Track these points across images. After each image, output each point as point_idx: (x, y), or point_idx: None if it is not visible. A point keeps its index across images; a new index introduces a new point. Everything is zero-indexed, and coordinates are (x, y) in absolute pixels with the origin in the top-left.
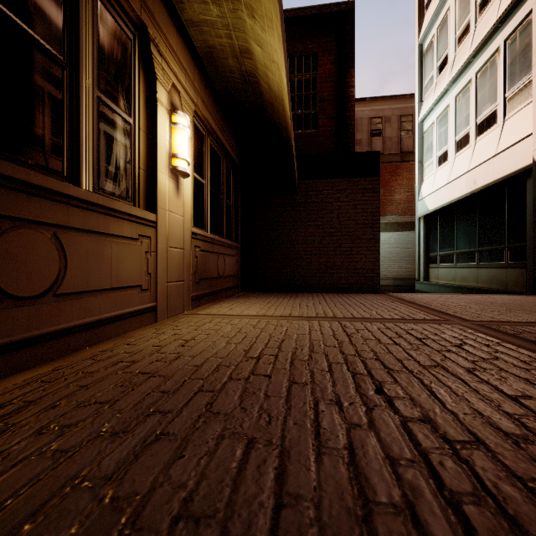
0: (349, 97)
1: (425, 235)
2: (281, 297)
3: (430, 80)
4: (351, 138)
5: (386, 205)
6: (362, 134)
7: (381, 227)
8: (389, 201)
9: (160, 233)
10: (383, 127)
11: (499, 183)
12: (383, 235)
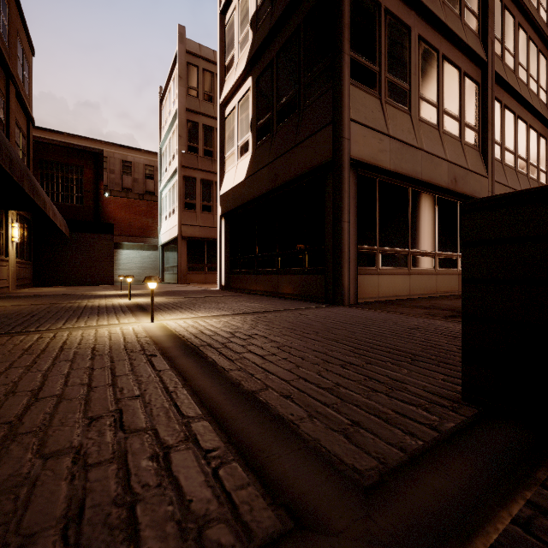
0: (101, 194)
1: (163, 256)
2: (60, 287)
3: (164, 172)
4: (101, 213)
5: (154, 231)
6: (139, 175)
7: (145, 247)
8: (156, 228)
9: (10, 263)
10: (155, 174)
11: (175, 239)
12: (147, 253)
